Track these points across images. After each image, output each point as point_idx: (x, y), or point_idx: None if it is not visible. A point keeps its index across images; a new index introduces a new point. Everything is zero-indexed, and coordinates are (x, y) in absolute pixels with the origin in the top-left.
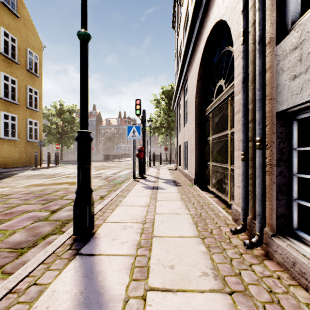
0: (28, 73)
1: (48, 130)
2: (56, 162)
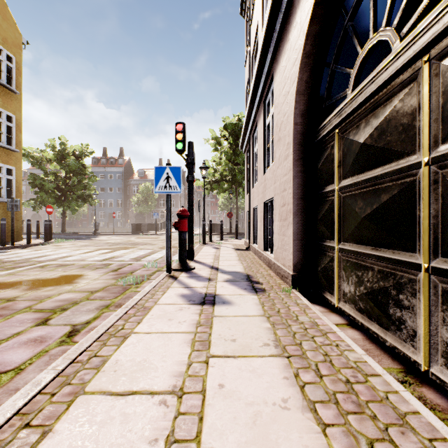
0: None
1: (40, 183)
2: (45, 236)
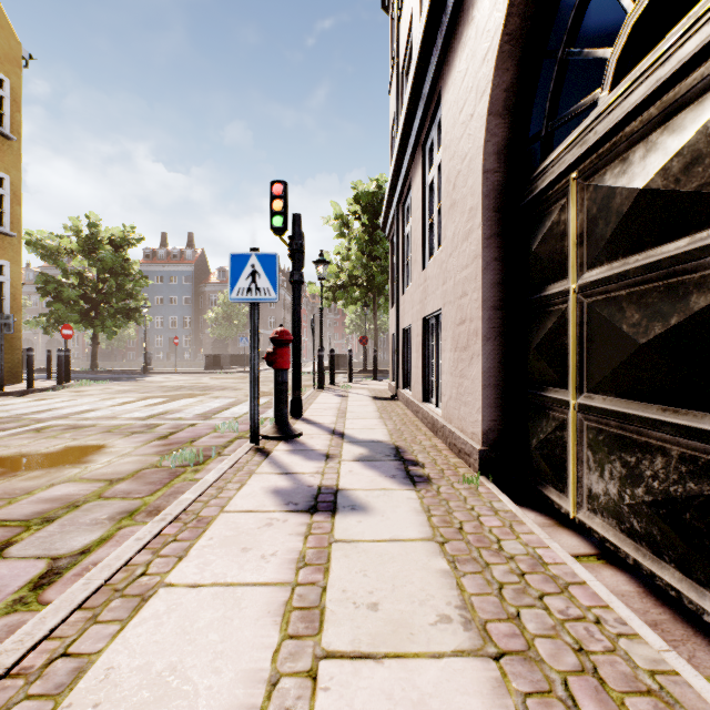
0: None
1: (56, 289)
2: (58, 376)
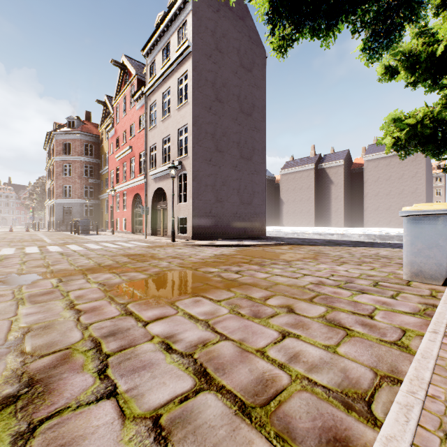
0: None
1: None
2: None
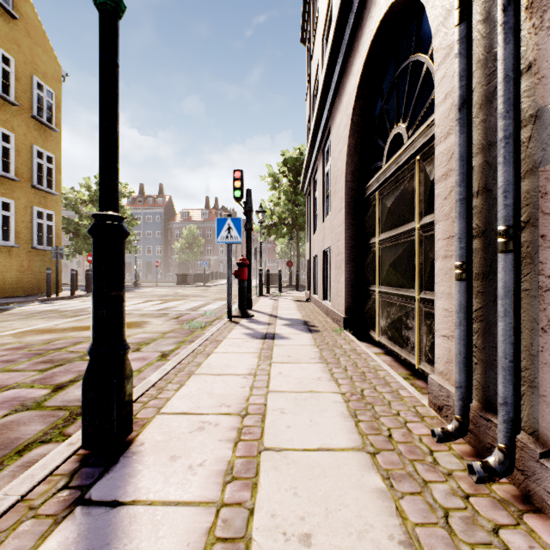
0: (34, 122)
1: (75, 228)
2: (87, 288)
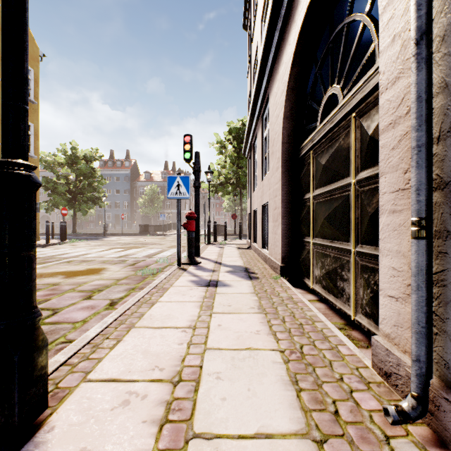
0: None
1: (53, 186)
2: (61, 237)
